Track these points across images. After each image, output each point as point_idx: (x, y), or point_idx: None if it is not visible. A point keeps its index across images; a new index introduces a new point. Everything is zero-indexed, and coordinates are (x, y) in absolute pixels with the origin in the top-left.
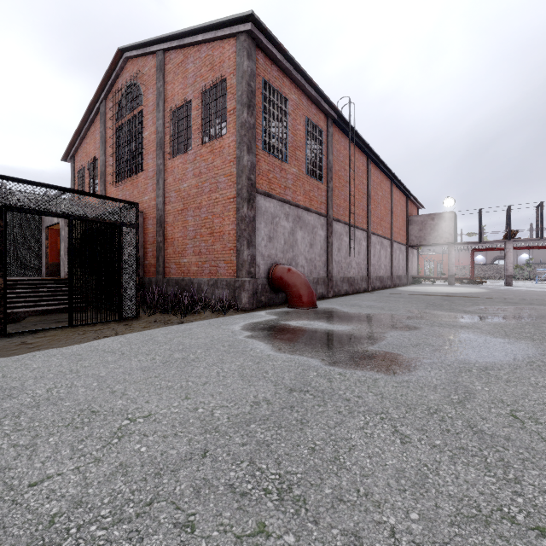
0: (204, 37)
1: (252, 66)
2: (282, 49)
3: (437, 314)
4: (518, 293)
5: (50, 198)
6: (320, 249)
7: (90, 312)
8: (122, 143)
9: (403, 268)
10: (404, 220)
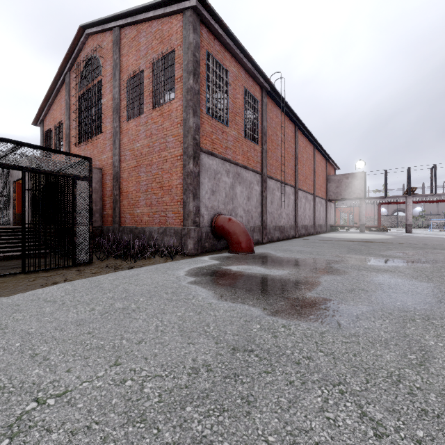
0: (154, 14)
1: (197, 38)
2: (224, 25)
3: (359, 258)
4: (419, 239)
5: (7, 152)
6: (256, 202)
7: (49, 258)
8: (84, 109)
9: (323, 218)
10: (324, 179)
